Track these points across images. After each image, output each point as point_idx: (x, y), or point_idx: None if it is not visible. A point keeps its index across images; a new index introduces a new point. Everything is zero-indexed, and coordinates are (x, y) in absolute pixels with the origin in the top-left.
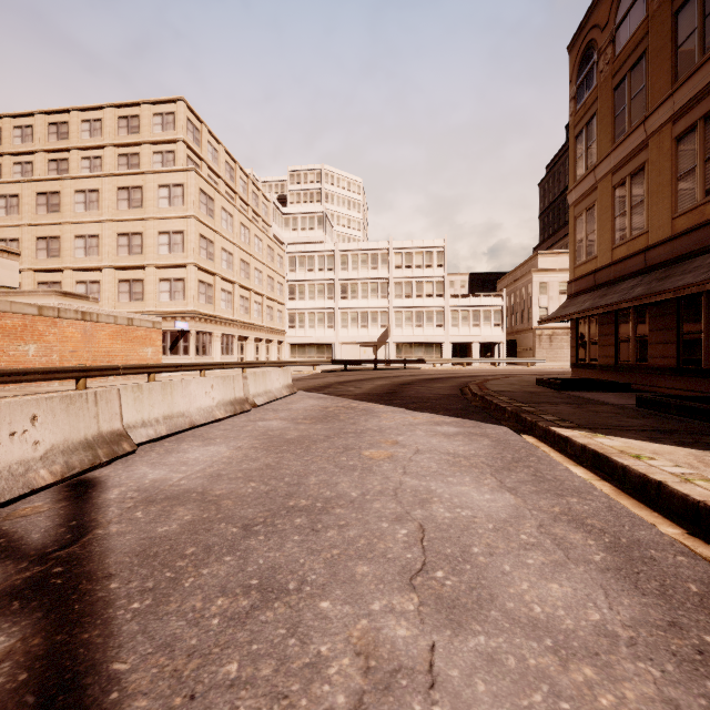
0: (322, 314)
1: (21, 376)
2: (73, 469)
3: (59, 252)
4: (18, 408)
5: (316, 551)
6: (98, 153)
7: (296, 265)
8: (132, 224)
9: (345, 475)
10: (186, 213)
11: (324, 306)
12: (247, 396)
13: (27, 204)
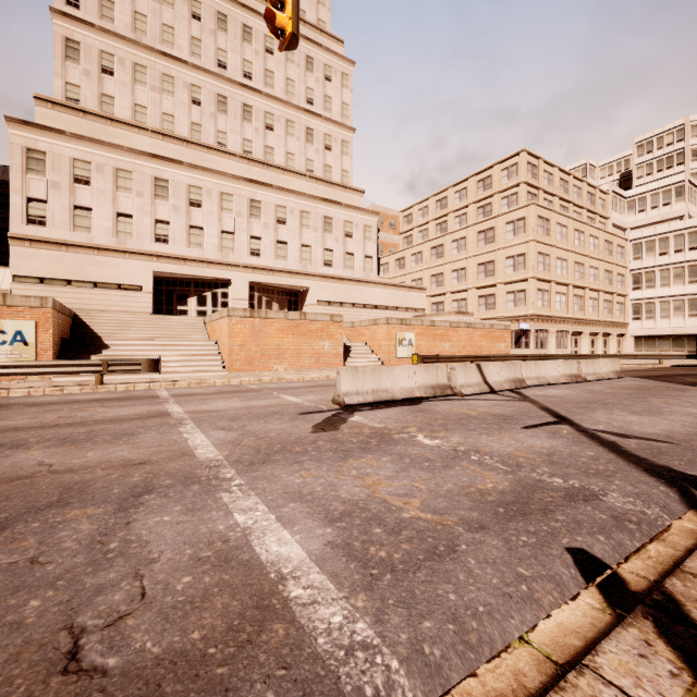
0: (679, 302)
1: (451, 359)
2: (511, 387)
3: (442, 283)
4: (498, 365)
5: (602, 407)
6: (464, 211)
7: (642, 252)
8: (487, 256)
9: (628, 401)
10: (527, 239)
11: (683, 292)
12: (580, 374)
13: (426, 256)
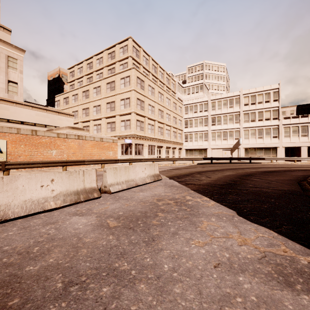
0: (201, 134)
1: (30, 165)
2: None
3: (88, 114)
4: None
5: None
6: (101, 71)
7: (188, 110)
8: (111, 98)
9: None
10: (131, 89)
11: (202, 130)
12: (106, 185)
13: (80, 97)
